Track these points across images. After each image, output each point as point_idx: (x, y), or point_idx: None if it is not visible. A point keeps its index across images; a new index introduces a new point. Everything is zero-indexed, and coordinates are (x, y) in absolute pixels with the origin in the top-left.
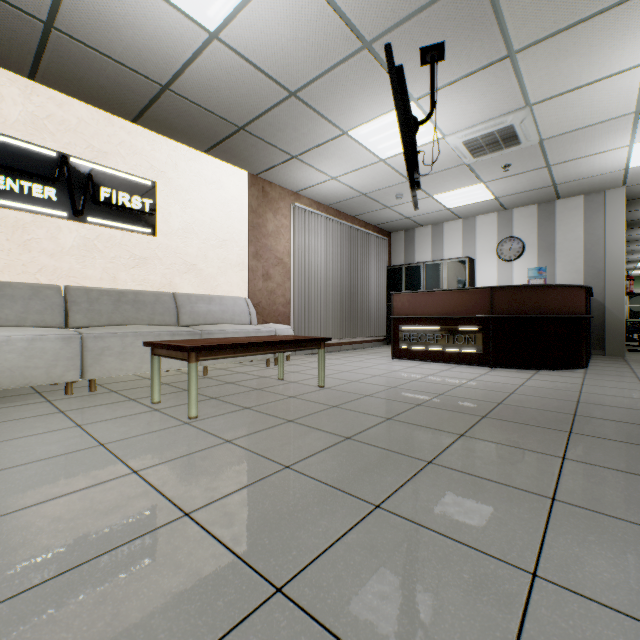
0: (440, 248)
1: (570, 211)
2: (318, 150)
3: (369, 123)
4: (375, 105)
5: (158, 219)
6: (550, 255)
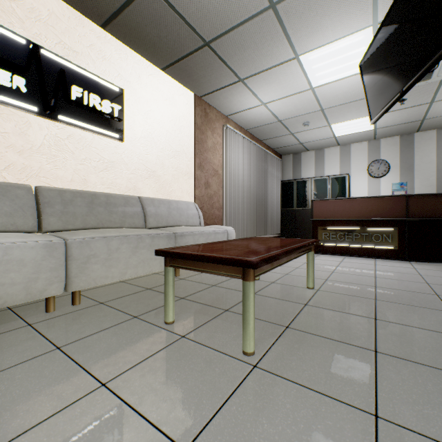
0: (322, 167)
1: (425, 141)
2: (265, 74)
3: (323, 47)
4: (339, 27)
5: (124, 126)
6: (410, 173)
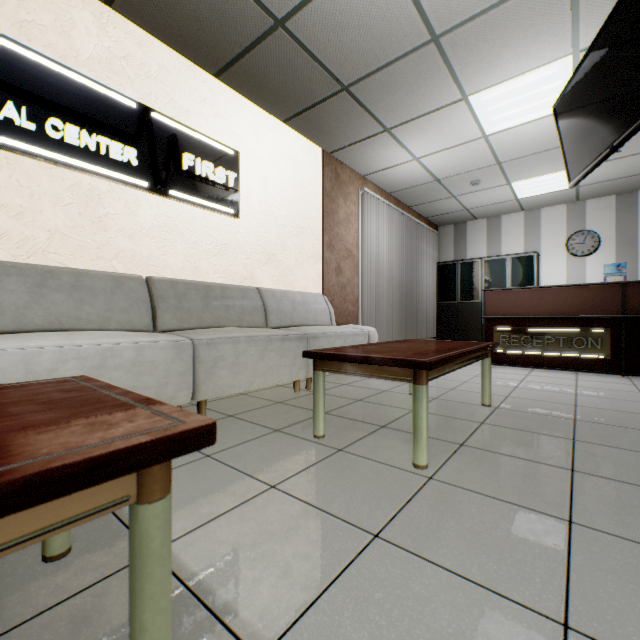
0: (497, 243)
1: None
2: (419, 121)
3: (501, 84)
4: (525, 58)
5: (239, 198)
6: (631, 250)
